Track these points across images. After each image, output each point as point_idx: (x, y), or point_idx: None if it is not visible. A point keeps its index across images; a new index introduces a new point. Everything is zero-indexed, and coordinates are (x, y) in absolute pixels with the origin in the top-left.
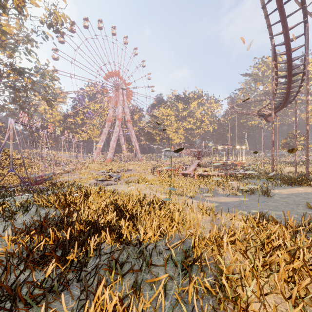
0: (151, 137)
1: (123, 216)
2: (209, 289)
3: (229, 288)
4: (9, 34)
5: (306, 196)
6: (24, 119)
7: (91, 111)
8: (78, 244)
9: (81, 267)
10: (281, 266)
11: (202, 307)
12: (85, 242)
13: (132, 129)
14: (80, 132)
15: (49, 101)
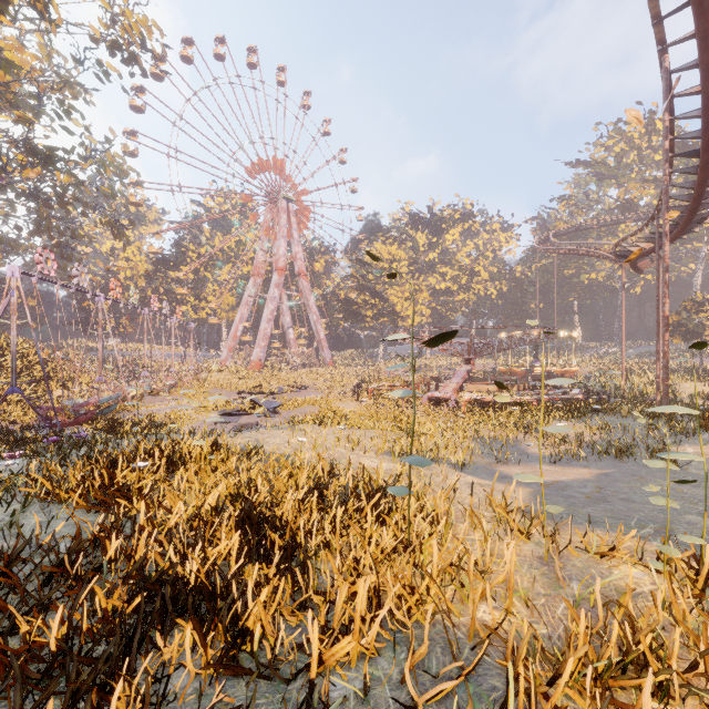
0: (354, 312)
1: (264, 544)
2: None
3: None
4: (19, 69)
5: None
6: (48, 267)
7: (217, 252)
8: (69, 698)
9: None
10: None
11: None
12: (85, 704)
13: (309, 293)
14: (190, 301)
15: (119, 229)
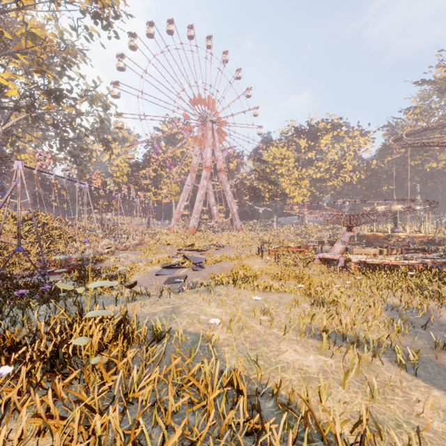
0: (256, 194)
1: None
2: None
3: None
4: (39, 38)
5: None
6: (45, 163)
7: (168, 158)
8: None
9: None
10: None
11: None
12: None
13: (226, 182)
14: (152, 189)
15: (107, 144)
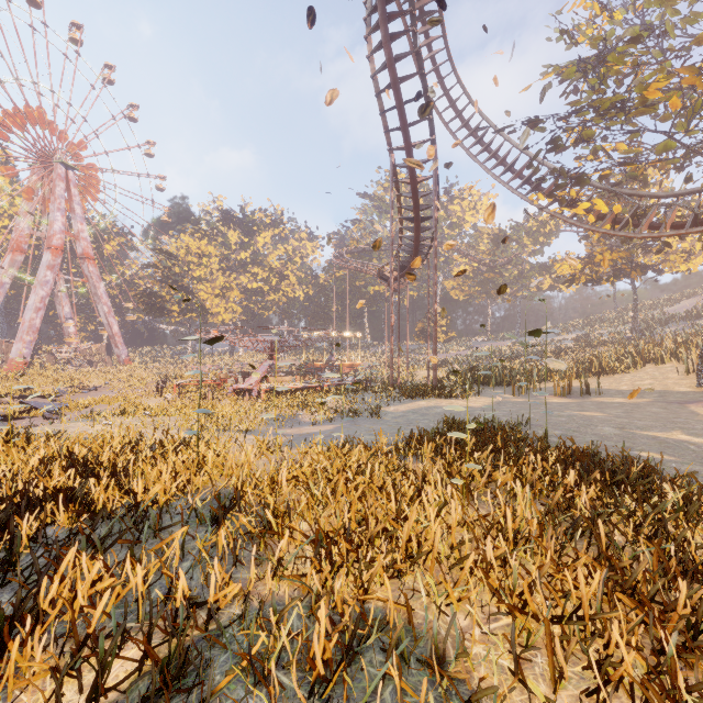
0: (158, 305)
1: (92, 475)
2: (249, 529)
3: (279, 528)
4: None
5: (426, 411)
6: None
7: None
8: None
9: (8, 560)
10: (340, 484)
11: (238, 553)
12: (11, 520)
13: (98, 280)
14: None
15: None
